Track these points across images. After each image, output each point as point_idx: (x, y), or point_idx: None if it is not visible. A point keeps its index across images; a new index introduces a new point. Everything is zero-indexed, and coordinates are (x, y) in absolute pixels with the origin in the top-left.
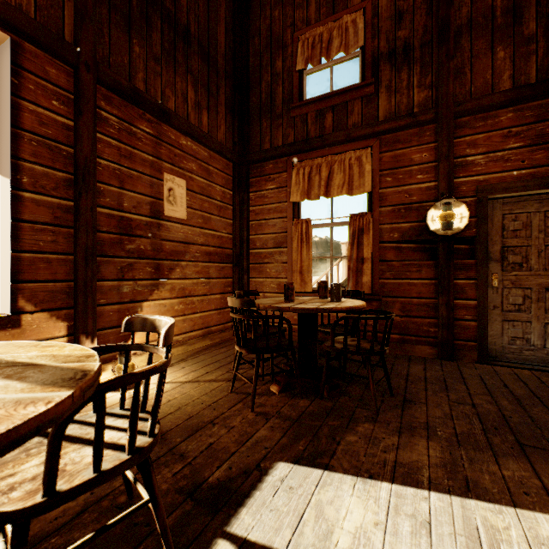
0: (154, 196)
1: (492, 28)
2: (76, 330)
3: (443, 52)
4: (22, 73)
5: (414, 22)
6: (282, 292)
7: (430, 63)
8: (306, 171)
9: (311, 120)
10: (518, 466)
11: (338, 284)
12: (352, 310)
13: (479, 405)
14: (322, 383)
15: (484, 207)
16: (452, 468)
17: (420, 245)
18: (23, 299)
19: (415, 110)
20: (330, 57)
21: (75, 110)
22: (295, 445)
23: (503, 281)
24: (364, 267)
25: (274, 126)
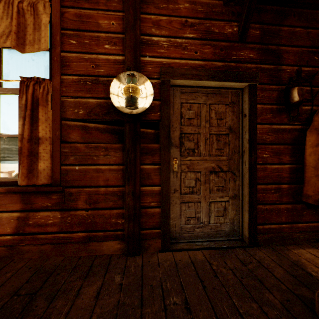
0: None
1: None
2: None
3: None
4: None
5: None
6: None
7: None
8: None
9: None
10: None
11: None
12: None
13: None
14: None
15: (167, 90)
16: None
17: (109, 126)
18: None
19: None
20: None
21: None
22: None
23: (182, 166)
24: (39, 149)
25: None
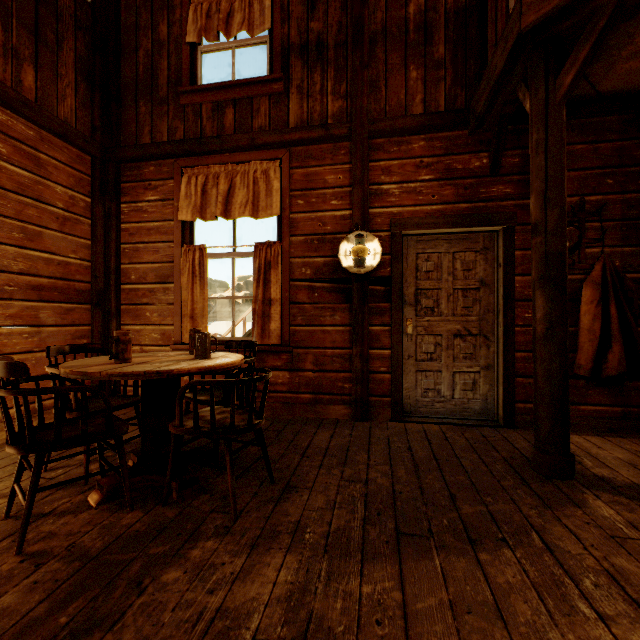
0: None
1: (406, 43)
2: None
3: (358, 58)
4: None
5: (329, 15)
6: (168, 345)
7: (345, 68)
8: (200, 181)
9: (207, 114)
10: (385, 572)
11: (204, 333)
12: (211, 371)
13: (373, 480)
14: (167, 482)
15: (398, 243)
16: (298, 600)
17: (336, 285)
18: None
19: (329, 121)
20: (231, 34)
21: None
22: (55, 617)
23: (417, 328)
24: (271, 310)
25: (157, 114)
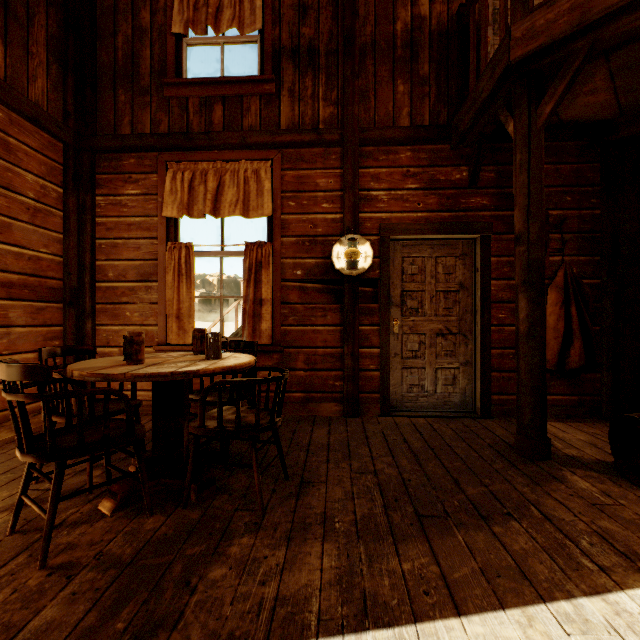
0: None
1: (394, 58)
2: None
3: (349, 67)
4: None
5: (320, 23)
6: (151, 346)
7: (336, 76)
8: (186, 177)
9: (194, 108)
10: (418, 550)
11: (216, 333)
12: (232, 370)
13: (381, 471)
14: (187, 484)
15: (386, 247)
16: (349, 582)
17: (326, 286)
18: None
19: (321, 126)
20: (220, 30)
21: None
22: (110, 624)
23: (403, 327)
24: (263, 310)
25: (138, 104)
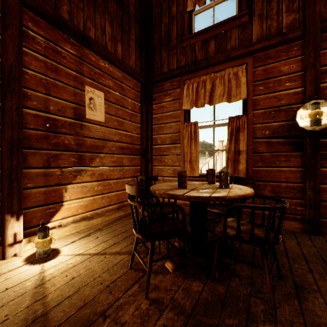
0: (77, 103)
1: None
2: (2, 210)
3: None
4: None
5: None
6: (176, 176)
7: None
8: (194, 86)
9: (198, 48)
10: None
11: (226, 172)
12: (244, 197)
13: None
14: (214, 267)
15: None
16: None
17: (288, 140)
18: None
19: (284, 30)
20: None
21: (2, 25)
22: None
23: None
24: (240, 157)
25: (171, 55)
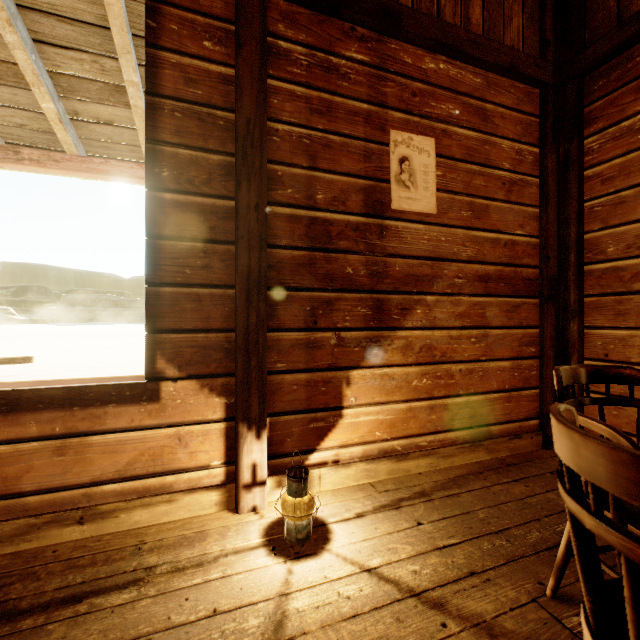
0: (372, 177)
1: None
2: (235, 413)
3: None
4: (162, 9)
5: None
6: None
7: None
8: None
9: None
10: None
11: None
12: None
13: None
14: None
15: None
16: None
17: None
18: (163, 358)
19: None
20: None
21: (235, 46)
22: None
23: None
24: None
25: None
